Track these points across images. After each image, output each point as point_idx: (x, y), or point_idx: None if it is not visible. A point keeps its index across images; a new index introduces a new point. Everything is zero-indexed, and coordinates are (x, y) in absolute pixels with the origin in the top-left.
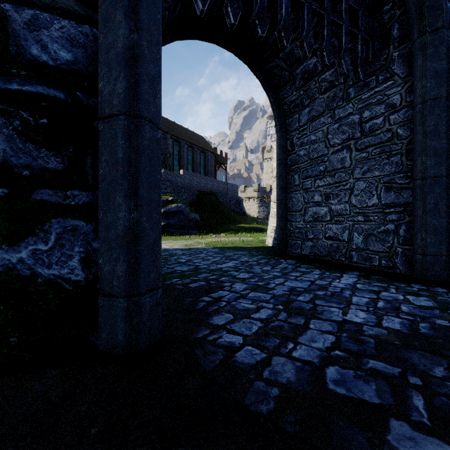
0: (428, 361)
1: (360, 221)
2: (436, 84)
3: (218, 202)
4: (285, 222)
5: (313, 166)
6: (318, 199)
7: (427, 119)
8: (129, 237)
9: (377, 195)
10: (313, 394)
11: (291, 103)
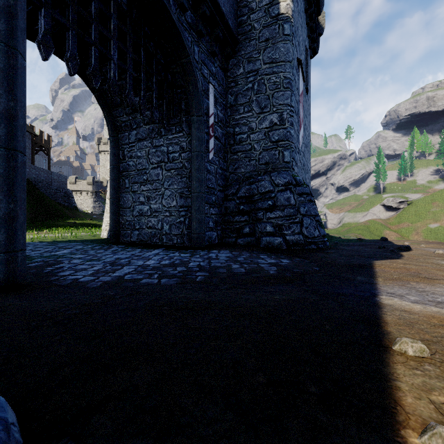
0: (169, 268)
1: (167, 215)
2: (199, 144)
3: (38, 193)
4: (117, 216)
5: (139, 175)
6: (142, 199)
7: (195, 162)
8: (7, 218)
9: (176, 200)
10: (118, 280)
11: (123, 123)
